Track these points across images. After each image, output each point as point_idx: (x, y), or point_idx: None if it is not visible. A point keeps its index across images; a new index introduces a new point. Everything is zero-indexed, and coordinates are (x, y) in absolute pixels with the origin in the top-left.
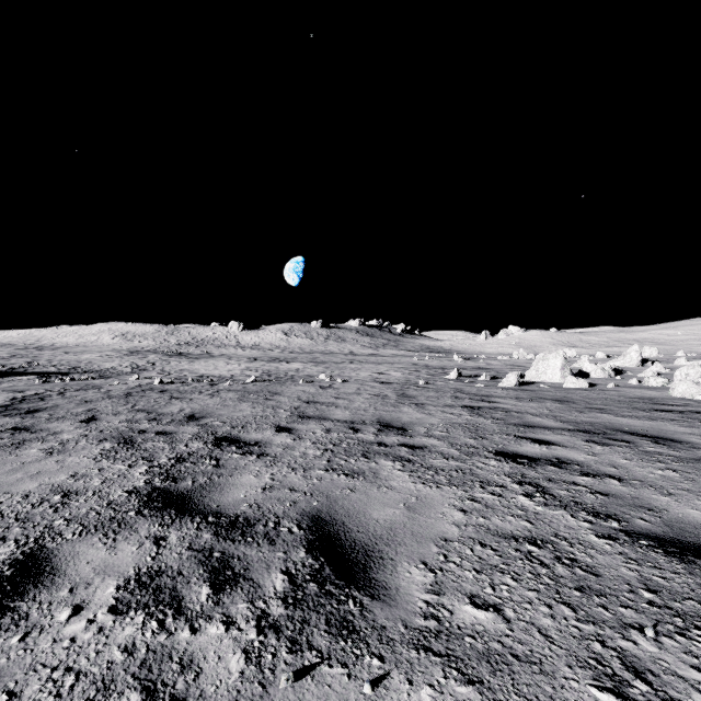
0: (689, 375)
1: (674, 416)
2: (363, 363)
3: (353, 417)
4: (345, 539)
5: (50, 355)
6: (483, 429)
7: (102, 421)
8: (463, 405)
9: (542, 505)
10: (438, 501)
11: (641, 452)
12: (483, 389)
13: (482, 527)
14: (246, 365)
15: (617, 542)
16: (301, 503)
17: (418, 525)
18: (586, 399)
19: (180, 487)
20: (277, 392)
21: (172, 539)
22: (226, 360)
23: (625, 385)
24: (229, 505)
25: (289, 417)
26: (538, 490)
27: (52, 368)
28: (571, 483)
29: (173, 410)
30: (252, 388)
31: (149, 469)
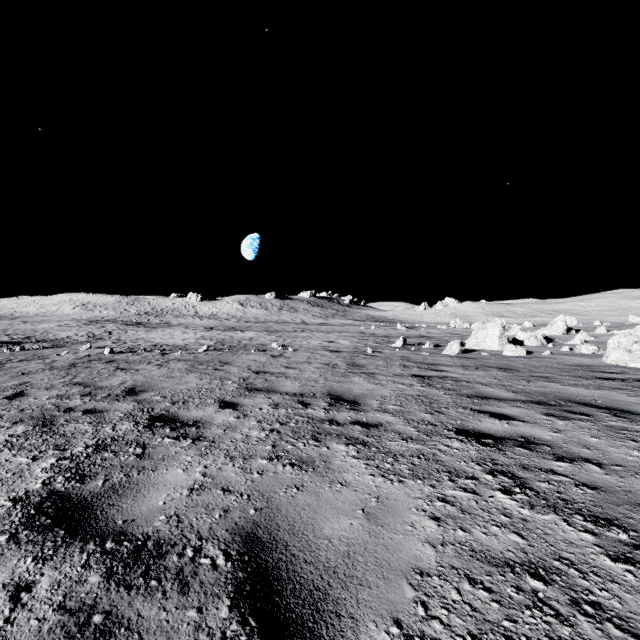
0: (621, 343)
1: (618, 385)
2: (313, 331)
3: (303, 389)
4: (287, 577)
5: (7, 324)
6: (437, 402)
7: (29, 397)
8: (413, 375)
9: (527, 506)
10: (403, 503)
11: (606, 428)
12: (429, 357)
13: (464, 546)
14: (202, 334)
15: (638, 568)
16: (234, 512)
17: (383, 545)
18: (528, 367)
19: (84, 491)
20: (228, 362)
21: (41, 588)
22: (182, 329)
23: (559, 352)
24: (140, 519)
25: (236, 390)
26: (515, 482)
27: (4, 337)
28: (549, 471)
29: (114, 382)
30: (203, 357)
31: (56, 462)
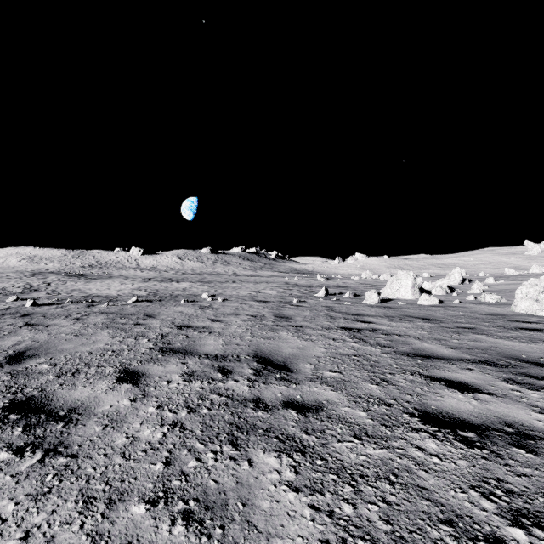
0: (529, 293)
1: None
2: (243, 282)
3: (226, 349)
4: None
5: None
6: (379, 365)
7: None
8: (342, 327)
9: None
10: None
11: None
12: (352, 307)
13: None
14: (139, 285)
15: None
16: None
17: None
18: (448, 316)
19: None
20: (153, 314)
21: None
22: (121, 281)
23: (466, 301)
24: None
25: (148, 352)
26: None
27: None
28: None
29: (5, 344)
30: (129, 309)
31: None
